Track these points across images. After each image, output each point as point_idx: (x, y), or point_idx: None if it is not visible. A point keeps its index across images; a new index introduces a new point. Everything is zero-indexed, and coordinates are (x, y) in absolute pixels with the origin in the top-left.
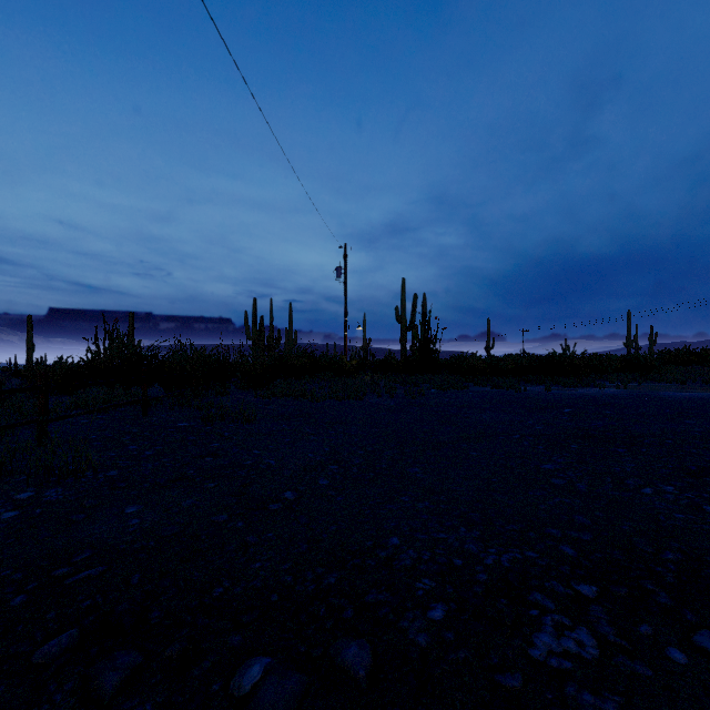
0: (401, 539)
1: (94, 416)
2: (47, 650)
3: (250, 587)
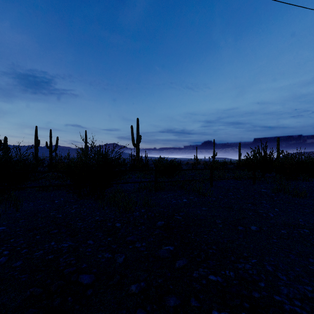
0: (256, 261)
1: (236, 181)
2: (158, 223)
3: (195, 238)
